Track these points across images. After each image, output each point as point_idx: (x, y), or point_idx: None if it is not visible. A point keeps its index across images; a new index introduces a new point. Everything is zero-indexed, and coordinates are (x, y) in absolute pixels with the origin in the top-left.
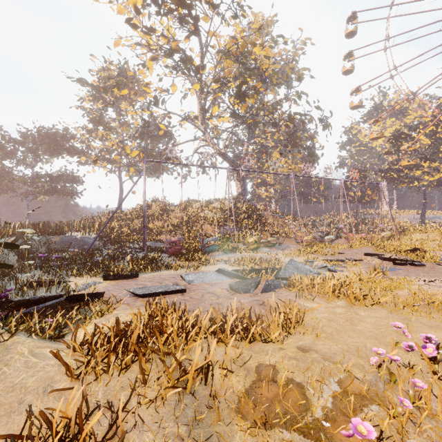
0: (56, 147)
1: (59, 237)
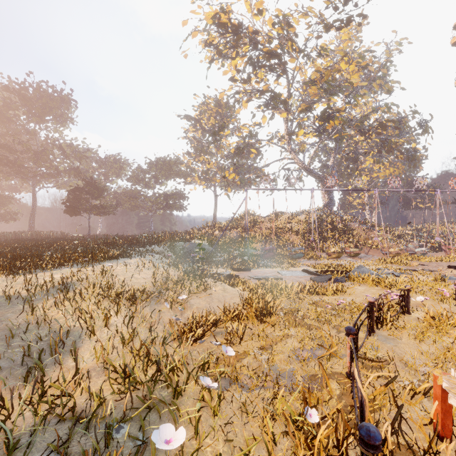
0: (169, 172)
1: (188, 244)
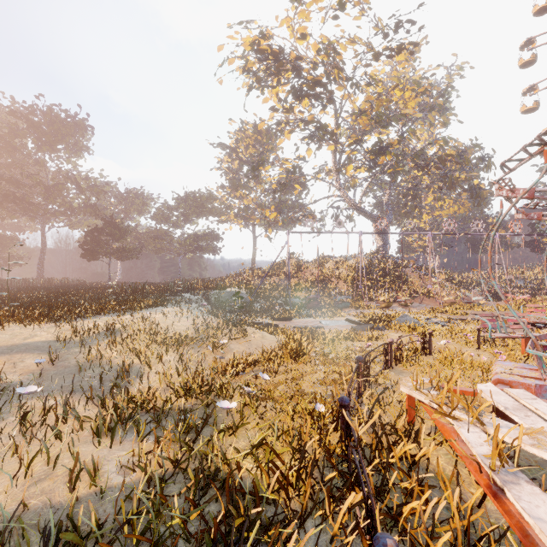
0: (201, 209)
1: (224, 292)
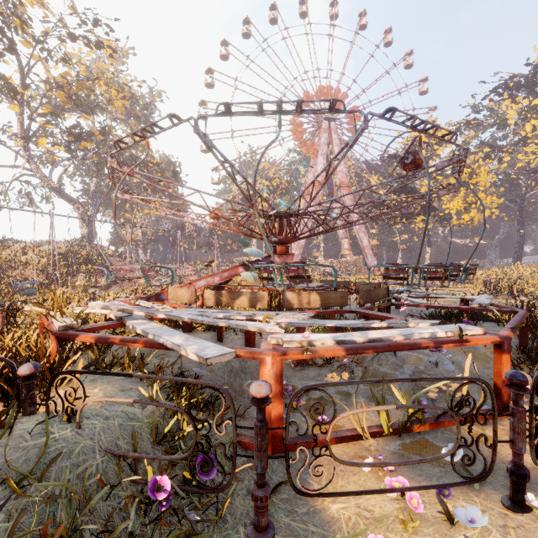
0: None
1: None
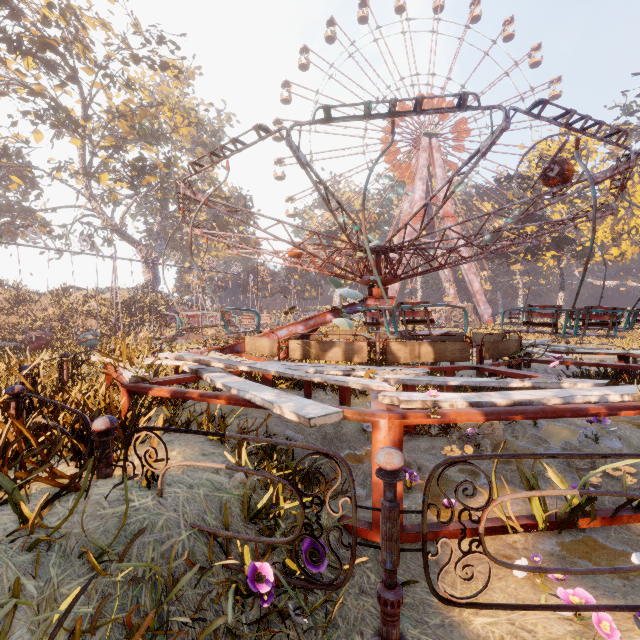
0: None
1: None
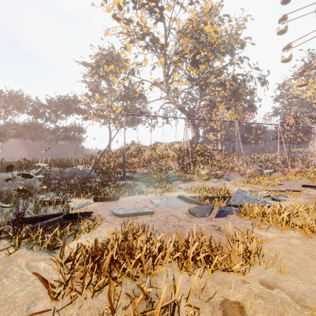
0: (69, 109)
1: (68, 169)
